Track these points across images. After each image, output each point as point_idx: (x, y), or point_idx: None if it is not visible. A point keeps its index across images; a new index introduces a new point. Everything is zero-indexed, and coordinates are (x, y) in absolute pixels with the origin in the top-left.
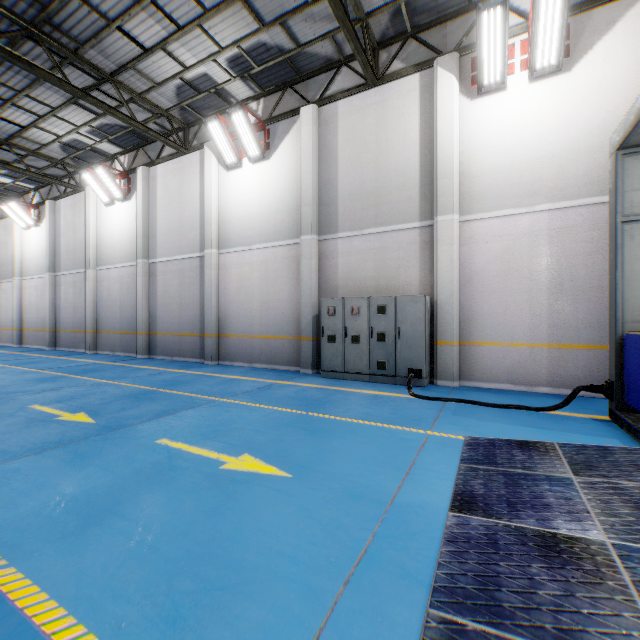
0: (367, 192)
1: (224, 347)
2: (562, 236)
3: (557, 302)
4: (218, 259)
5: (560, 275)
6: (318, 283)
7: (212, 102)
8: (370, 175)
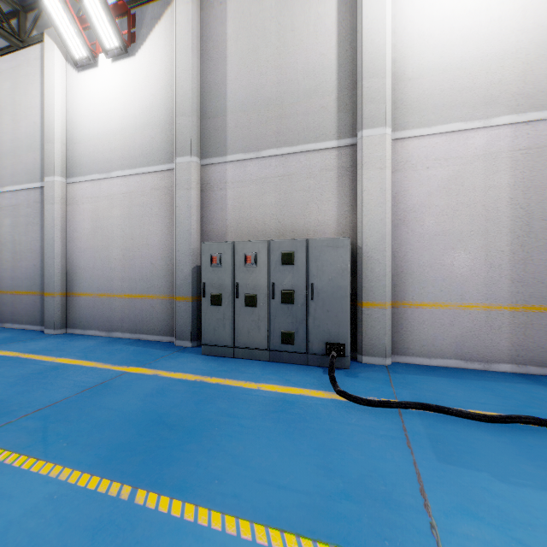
0: (266, 100)
1: (73, 310)
2: (529, 159)
3: (522, 249)
4: (65, 191)
5: (527, 212)
6: (200, 223)
7: None
8: (270, 77)
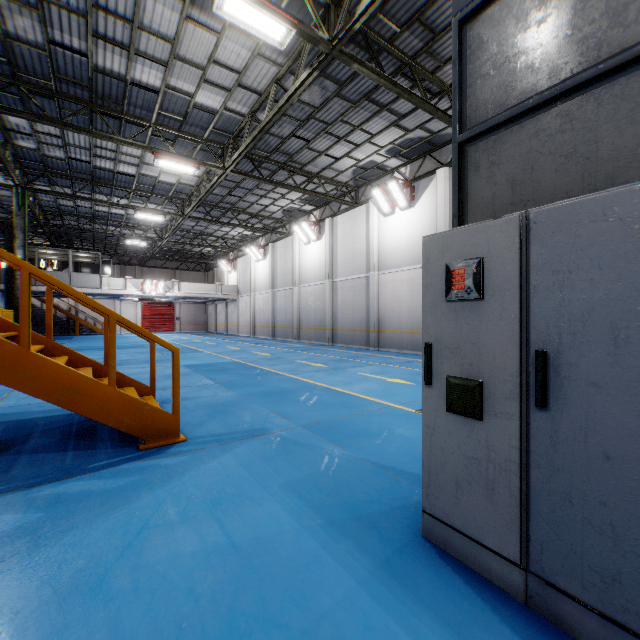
0: None
1: (382, 338)
2: None
3: None
4: (378, 278)
5: None
6: None
7: (374, 172)
8: None
